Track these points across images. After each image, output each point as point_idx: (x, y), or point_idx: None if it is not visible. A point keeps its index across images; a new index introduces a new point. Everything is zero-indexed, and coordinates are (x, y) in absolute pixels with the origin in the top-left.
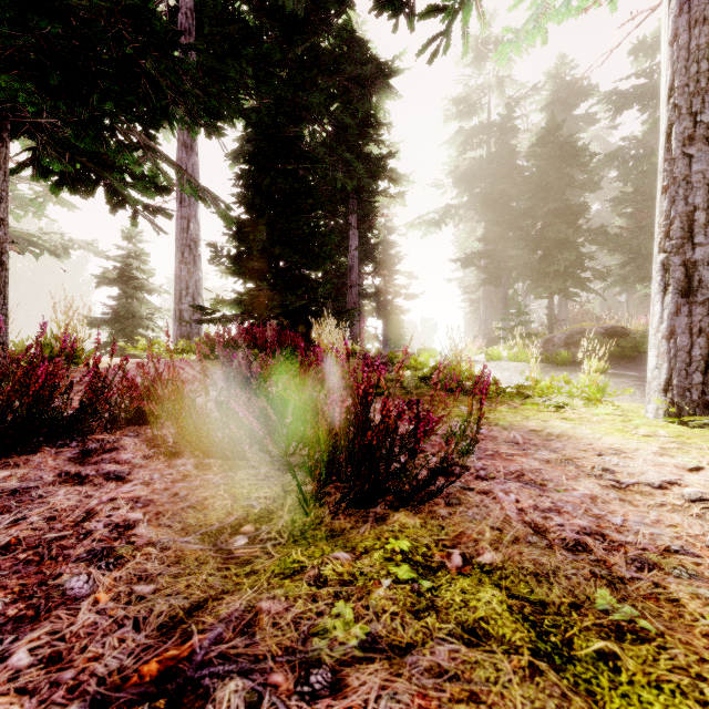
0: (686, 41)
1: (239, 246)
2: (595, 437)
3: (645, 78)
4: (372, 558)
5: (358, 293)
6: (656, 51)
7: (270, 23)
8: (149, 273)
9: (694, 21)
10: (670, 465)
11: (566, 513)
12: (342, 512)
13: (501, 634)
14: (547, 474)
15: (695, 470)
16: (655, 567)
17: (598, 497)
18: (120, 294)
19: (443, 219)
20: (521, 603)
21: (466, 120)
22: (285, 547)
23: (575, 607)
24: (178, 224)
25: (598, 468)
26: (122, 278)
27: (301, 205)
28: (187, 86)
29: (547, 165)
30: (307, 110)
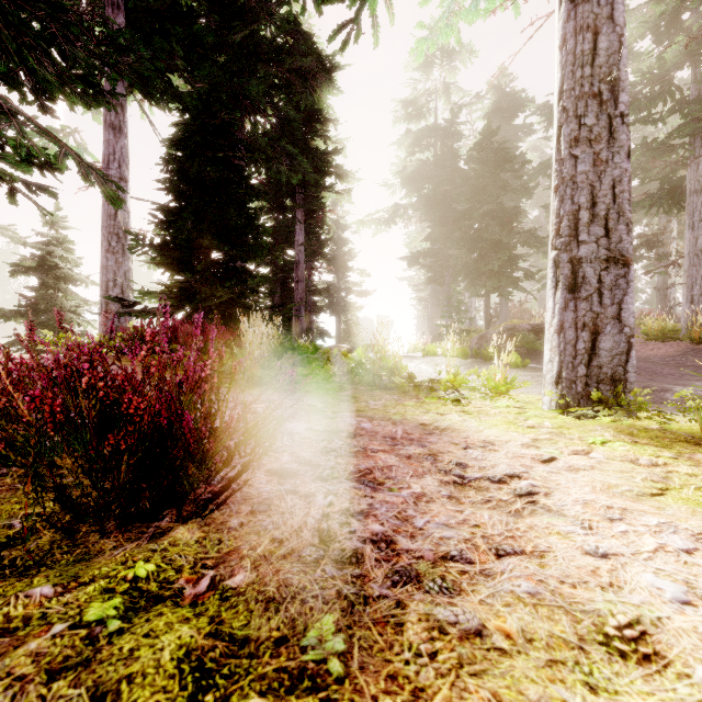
0: (573, 46)
1: (163, 235)
2: (478, 429)
3: None
4: (82, 592)
5: (307, 288)
6: None
7: (209, 6)
8: (75, 262)
9: (579, 28)
10: (528, 458)
11: (373, 517)
12: (120, 528)
13: (133, 699)
14: (395, 472)
15: (548, 461)
16: (412, 581)
17: (426, 496)
18: (40, 284)
19: (392, 218)
20: (213, 644)
21: (415, 122)
22: (1, 581)
23: (279, 644)
24: (105, 210)
25: (454, 462)
26: (42, 267)
27: (235, 195)
28: (82, 55)
29: (484, 169)
30: (246, 98)
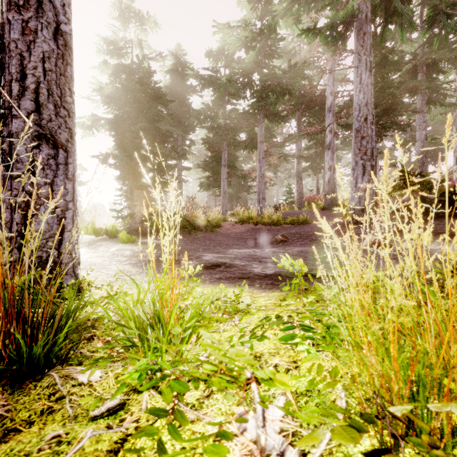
0: None
1: None
2: None
3: (212, 72)
4: None
5: None
6: (218, 60)
7: None
8: None
9: None
10: None
11: None
12: None
13: None
14: None
15: None
16: None
17: None
18: None
19: (95, 126)
20: None
21: (116, 59)
22: None
23: None
24: None
25: None
26: None
27: None
28: None
29: (144, 98)
30: None
